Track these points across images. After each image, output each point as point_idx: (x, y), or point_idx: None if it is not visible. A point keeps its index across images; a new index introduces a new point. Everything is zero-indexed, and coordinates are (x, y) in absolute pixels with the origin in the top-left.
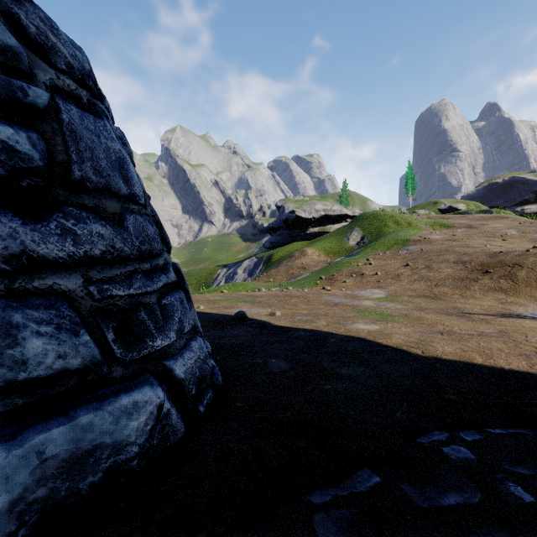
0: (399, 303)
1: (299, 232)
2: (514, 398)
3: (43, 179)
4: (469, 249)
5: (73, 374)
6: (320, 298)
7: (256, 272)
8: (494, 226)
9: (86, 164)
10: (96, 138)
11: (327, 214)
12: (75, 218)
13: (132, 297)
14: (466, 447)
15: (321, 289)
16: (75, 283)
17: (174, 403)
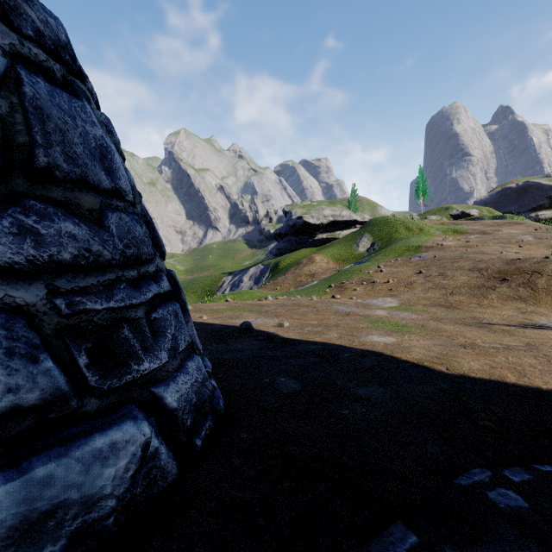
0: (414, 312)
1: (307, 239)
2: None
3: None
4: (484, 256)
5: (28, 412)
6: (329, 307)
7: (262, 279)
8: (509, 233)
9: (54, 148)
10: (69, 120)
11: (336, 220)
12: (37, 214)
13: (112, 311)
14: (516, 491)
15: (331, 298)
16: (36, 294)
17: (165, 437)
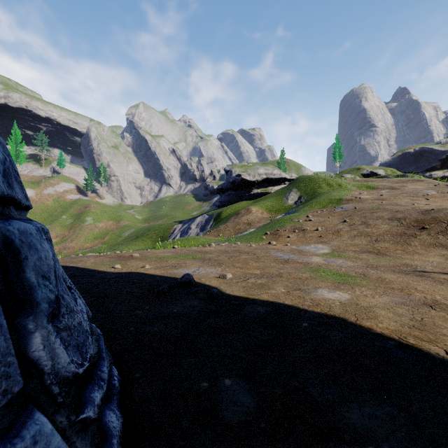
0: (348, 259)
1: (245, 193)
2: None
3: None
4: (399, 207)
5: None
6: (268, 254)
7: (207, 227)
8: (414, 188)
9: None
10: None
11: (268, 177)
12: None
13: None
14: None
15: (267, 244)
16: None
17: None
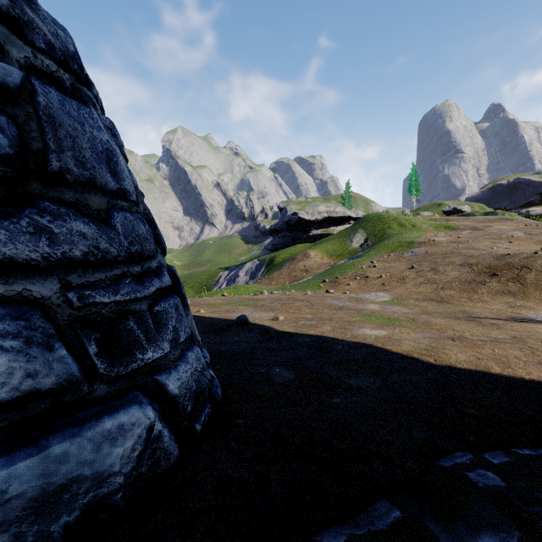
0: (405, 306)
1: (302, 234)
2: (539, 413)
3: (12, 168)
4: (475, 251)
5: (45, 396)
6: (323, 301)
7: (258, 274)
8: (500, 228)
9: (65, 153)
10: (79, 126)
11: (330, 216)
12: (51, 214)
13: (118, 304)
14: (494, 472)
15: (325, 292)
16: (51, 288)
17: (167, 422)
